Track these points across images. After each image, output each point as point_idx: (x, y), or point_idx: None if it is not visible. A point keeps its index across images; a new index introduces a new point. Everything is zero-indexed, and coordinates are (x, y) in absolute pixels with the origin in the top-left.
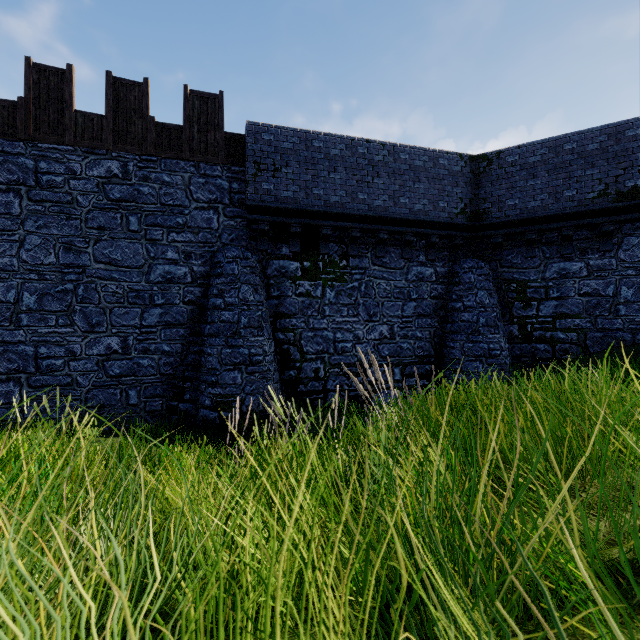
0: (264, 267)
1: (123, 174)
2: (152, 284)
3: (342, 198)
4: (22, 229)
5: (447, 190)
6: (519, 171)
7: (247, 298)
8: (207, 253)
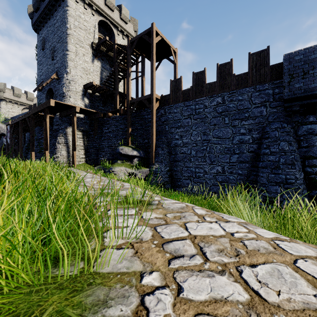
0: (295, 130)
1: (222, 101)
2: (234, 144)
3: None
4: (191, 129)
5: None
6: None
7: (284, 148)
8: (260, 128)
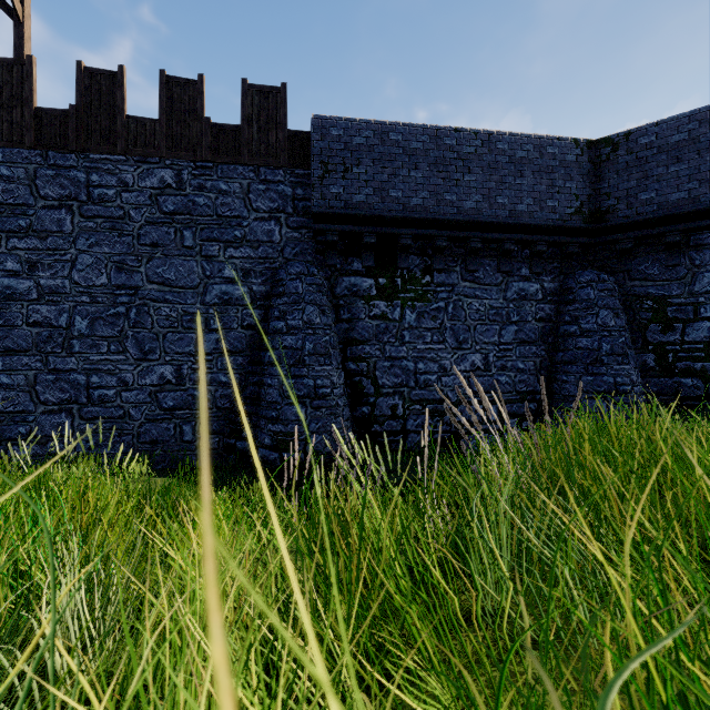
0: (332, 285)
1: (177, 184)
2: (208, 306)
3: (425, 200)
4: (74, 248)
5: (558, 185)
6: (656, 155)
7: (312, 320)
8: (268, 270)
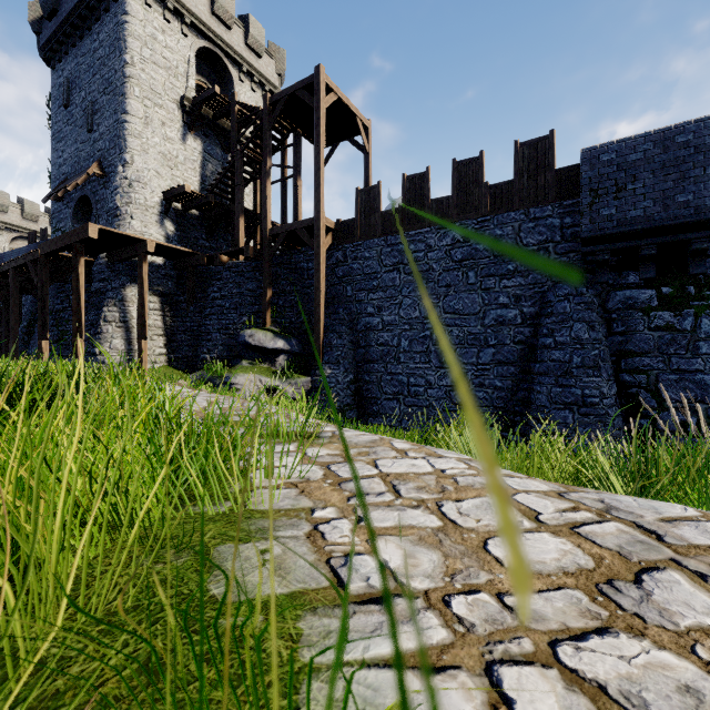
0: (603, 301)
1: (463, 238)
2: (486, 327)
3: None
4: (400, 295)
5: None
6: None
7: (580, 336)
8: (536, 294)
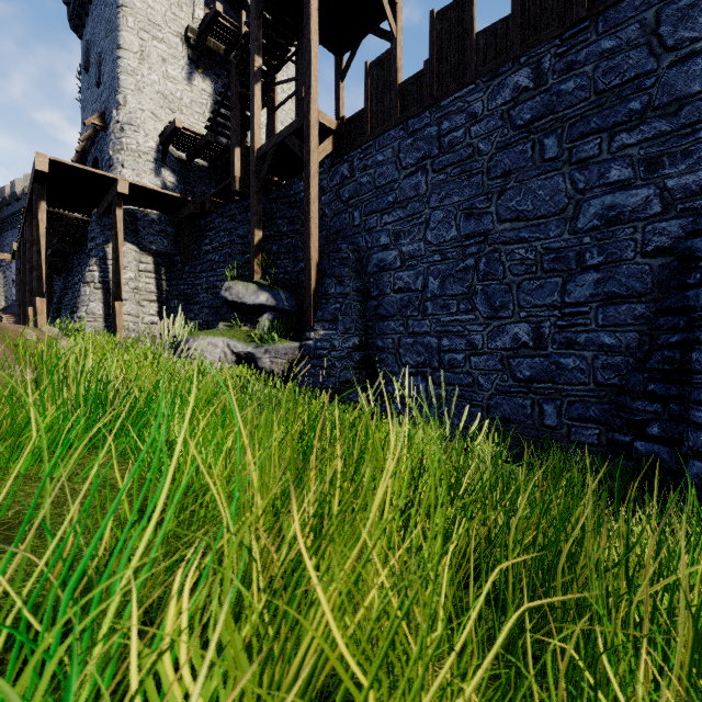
0: None
1: (534, 81)
2: (580, 234)
3: None
4: (427, 208)
5: None
6: None
7: None
8: (701, 143)
